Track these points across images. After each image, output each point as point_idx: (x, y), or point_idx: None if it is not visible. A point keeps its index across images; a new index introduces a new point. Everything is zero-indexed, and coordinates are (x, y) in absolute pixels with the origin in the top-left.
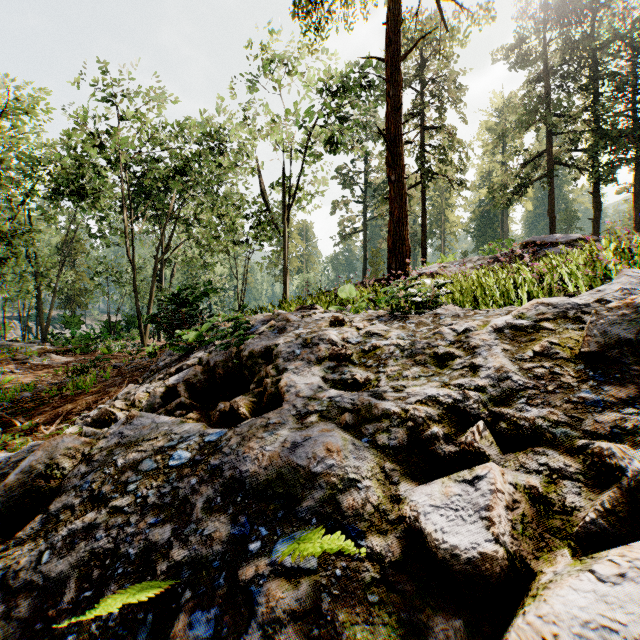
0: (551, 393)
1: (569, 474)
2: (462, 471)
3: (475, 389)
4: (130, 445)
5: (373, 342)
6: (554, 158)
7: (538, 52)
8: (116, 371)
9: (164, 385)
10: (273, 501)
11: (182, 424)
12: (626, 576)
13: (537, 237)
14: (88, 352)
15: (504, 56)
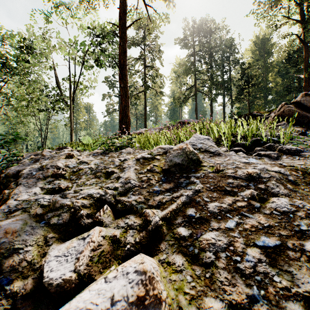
0: (143, 188)
1: (134, 226)
2: (89, 232)
3: (114, 189)
4: None
5: (80, 166)
6: (197, 88)
7: (191, 43)
8: None
9: None
10: None
11: None
12: (117, 277)
13: (183, 120)
14: None
15: (179, 41)
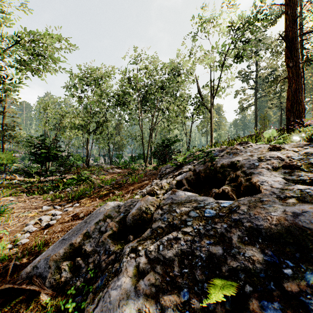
0: None
1: None
2: None
3: None
4: (179, 204)
5: None
6: None
7: None
8: (144, 175)
9: (175, 180)
10: (287, 246)
11: (200, 197)
12: None
13: None
14: (126, 168)
15: None
